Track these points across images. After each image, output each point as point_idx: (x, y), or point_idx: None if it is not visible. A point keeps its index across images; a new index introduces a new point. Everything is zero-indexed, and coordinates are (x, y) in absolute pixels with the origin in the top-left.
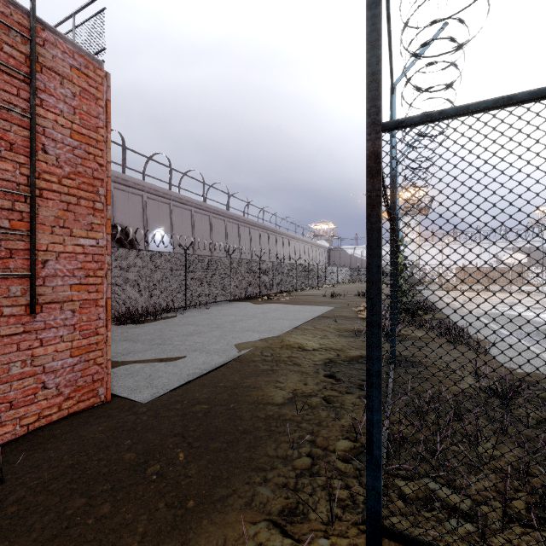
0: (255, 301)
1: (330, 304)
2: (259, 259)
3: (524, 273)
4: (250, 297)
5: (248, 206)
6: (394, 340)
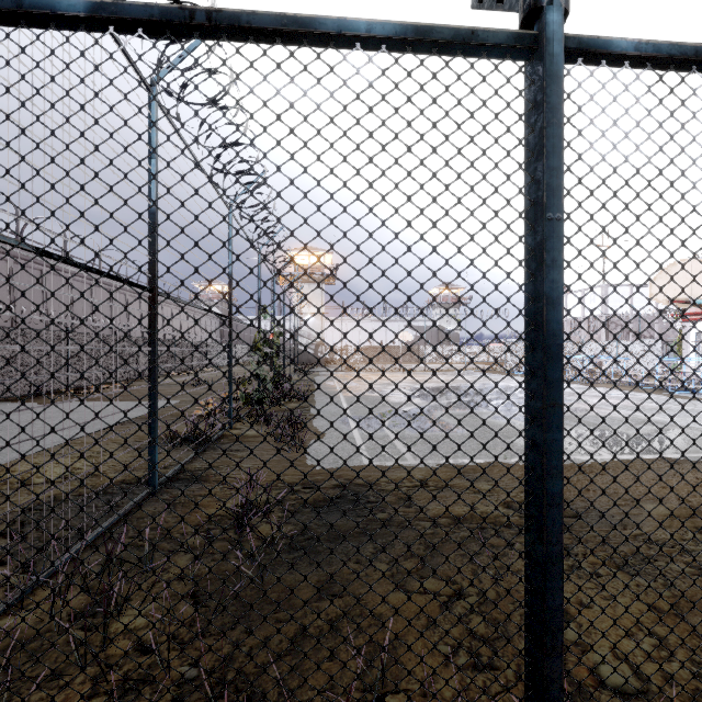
0: (48, 399)
1: (180, 396)
2: (67, 330)
3: (420, 351)
4: (48, 392)
5: (66, 242)
6: (154, 453)
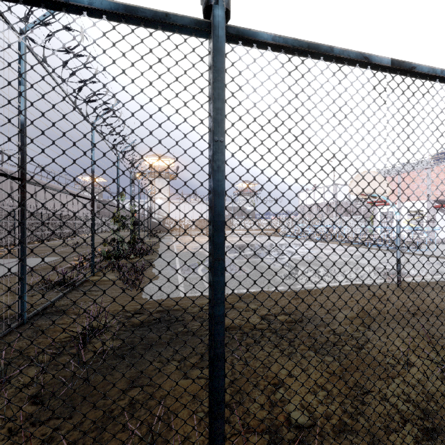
0: None
1: (61, 254)
2: None
3: (231, 223)
4: None
5: None
6: (23, 296)
